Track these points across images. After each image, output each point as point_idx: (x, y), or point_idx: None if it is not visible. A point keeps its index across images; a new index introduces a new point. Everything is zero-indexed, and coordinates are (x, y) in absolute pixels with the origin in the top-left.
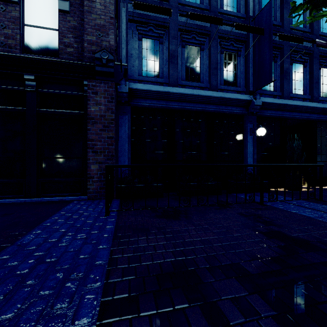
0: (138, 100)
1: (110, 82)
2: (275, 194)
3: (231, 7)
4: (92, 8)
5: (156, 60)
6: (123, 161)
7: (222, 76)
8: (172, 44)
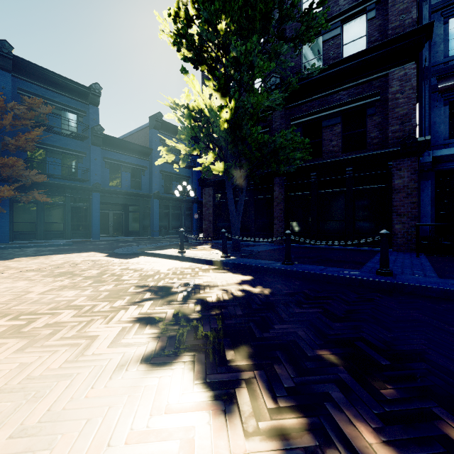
0: (443, 164)
1: (412, 158)
2: None
3: None
4: (396, 105)
5: None
6: (425, 221)
7: None
8: None
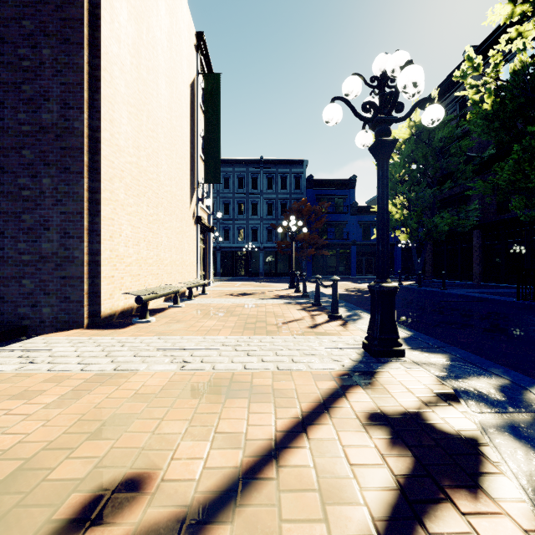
0: None
1: None
2: None
3: None
4: None
5: None
6: None
7: None
8: None
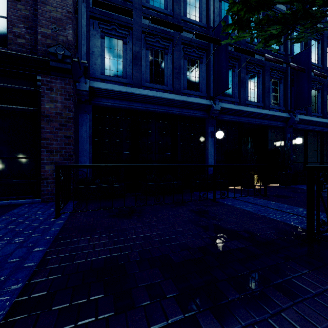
0: (99, 99)
1: (67, 79)
2: (230, 192)
3: (194, 16)
4: None
5: (120, 59)
6: (84, 161)
7: (185, 81)
8: (136, 46)
